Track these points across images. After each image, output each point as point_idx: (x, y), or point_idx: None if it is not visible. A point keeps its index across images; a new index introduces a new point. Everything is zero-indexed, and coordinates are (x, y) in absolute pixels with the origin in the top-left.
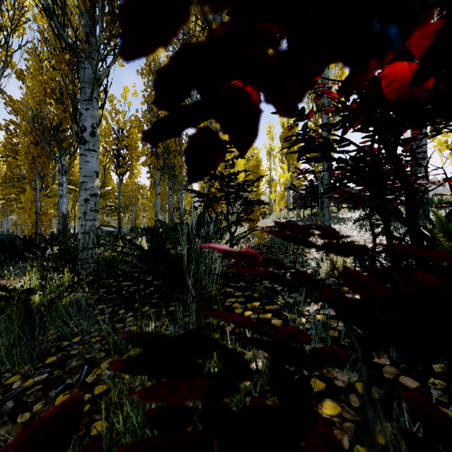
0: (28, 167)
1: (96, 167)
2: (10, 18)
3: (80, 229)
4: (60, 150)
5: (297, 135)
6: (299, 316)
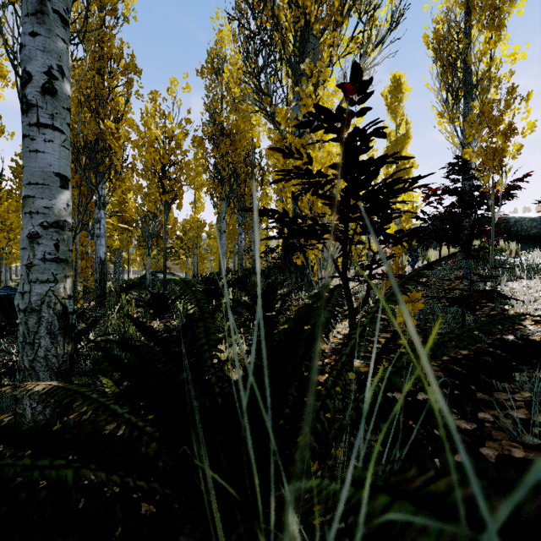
0: None
1: (59, 166)
2: None
3: (22, 302)
4: (96, 176)
5: None
6: None
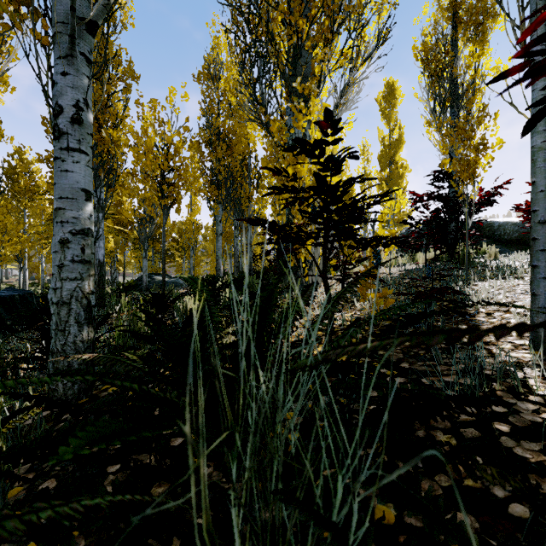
0: None
1: (84, 182)
2: None
3: (54, 297)
4: (95, 180)
5: None
6: None
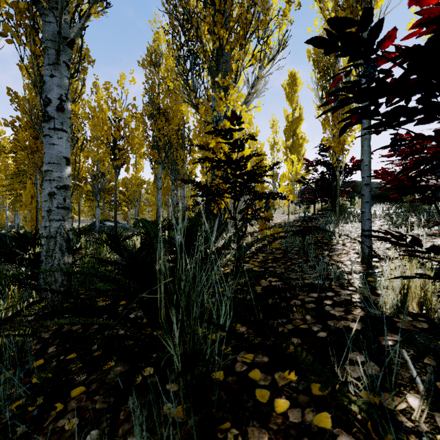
0: (28, 161)
1: (65, 152)
2: None
3: (44, 232)
4: None
5: (350, 88)
6: None
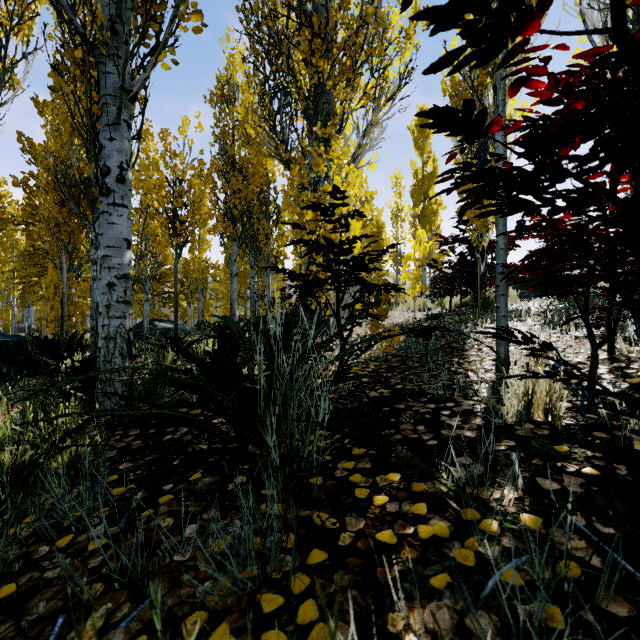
0: (50, 237)
1: (126, 233)
2: (10, 11)
3: (101, 332)
4: (93, 213)
5: (464, 167)
6: (482, 512)
